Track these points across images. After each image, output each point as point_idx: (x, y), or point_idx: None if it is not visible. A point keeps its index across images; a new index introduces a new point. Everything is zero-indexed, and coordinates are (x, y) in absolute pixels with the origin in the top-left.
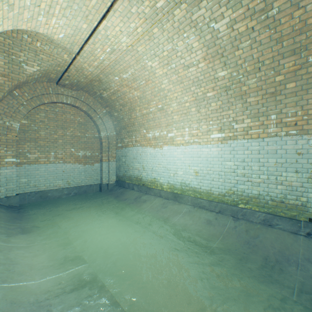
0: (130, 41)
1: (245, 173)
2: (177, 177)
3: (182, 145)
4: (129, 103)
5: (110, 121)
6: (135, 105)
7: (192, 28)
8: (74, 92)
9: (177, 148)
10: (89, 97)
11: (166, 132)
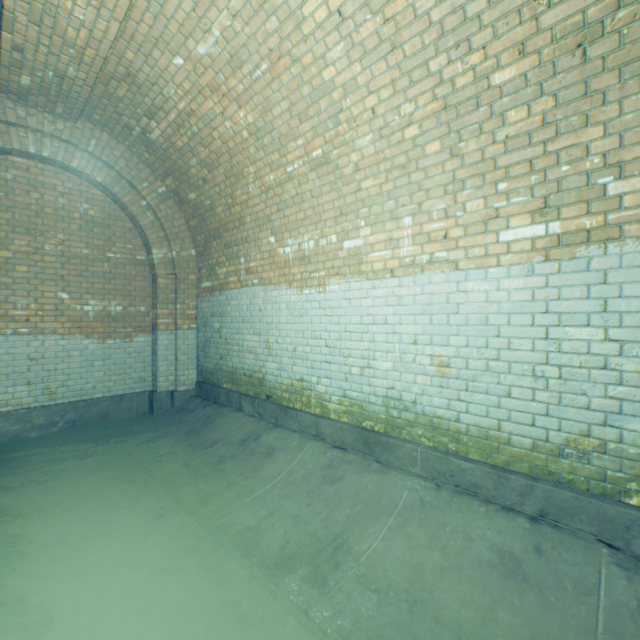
0: None
1: None
2: (374, 378)
3: (389, 275)
4: (227, 155)
5: (181, 219)
6: (242, 160)
7: None
8: (62, 124)
9: (374, 285)
10: (113, 144)
11: (337, 238)
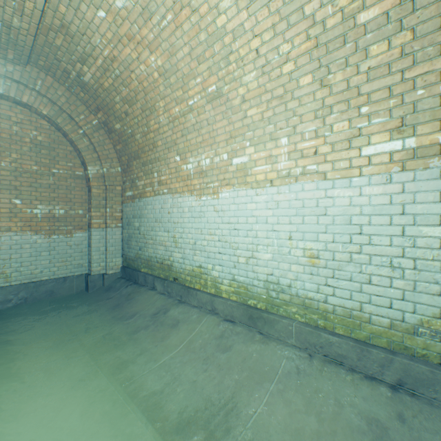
0: None
1: None
2: (257, 266)
3: (269, 184)
4: (142, 93)
5: (110, 144)
6: (154, 96)
7: None
8: (14, 67)
9: (257, 193)
10: (56, 85)
11: (228, 156)
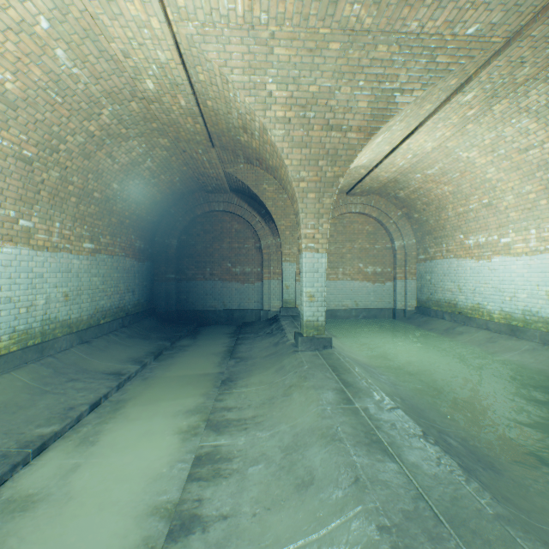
0: (436, 144)
1: None
2: (516, 302)
3: (524, 255)
4: (436, 201)
5: (407, 225)
6: (445, 203)
7: (522, 113)
8: (363, 198)
9: (516, 259)
10: (380, 199)
11: (497, 237)
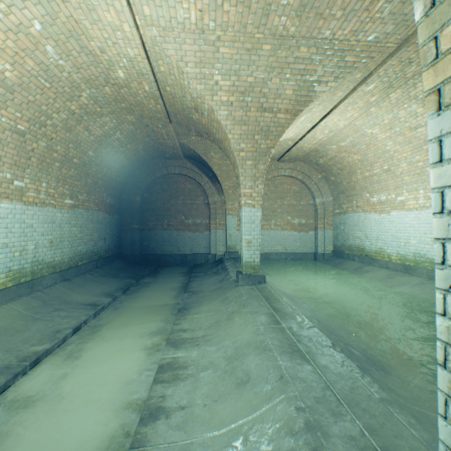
0: (347, 122)
1: None
2: (409, 246)
3: (414, 210)
4: (348, 167)
5: (326, 186)
6: (354, 168)
7: (412, 100)
8: (290, 164)
9: (409, 213)
10: (304, 165)
11: (394, 196)
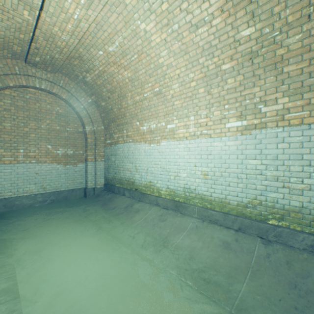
0: None
1: (279, 175)
2: (179, 180)
3: (185, 139)
4: (119, 88)
5: (97, 113)
6: (125, 90)
7: None
8: (50, 74)
9: (179, 143)
10: (70, 82)
11: (165, 123)
